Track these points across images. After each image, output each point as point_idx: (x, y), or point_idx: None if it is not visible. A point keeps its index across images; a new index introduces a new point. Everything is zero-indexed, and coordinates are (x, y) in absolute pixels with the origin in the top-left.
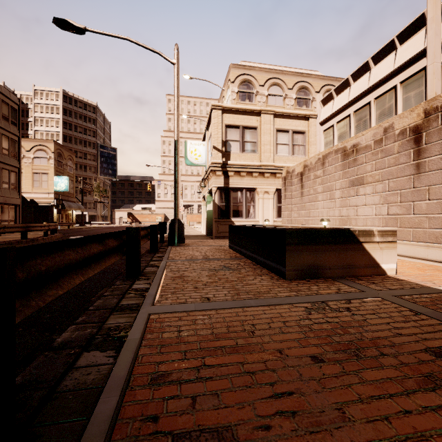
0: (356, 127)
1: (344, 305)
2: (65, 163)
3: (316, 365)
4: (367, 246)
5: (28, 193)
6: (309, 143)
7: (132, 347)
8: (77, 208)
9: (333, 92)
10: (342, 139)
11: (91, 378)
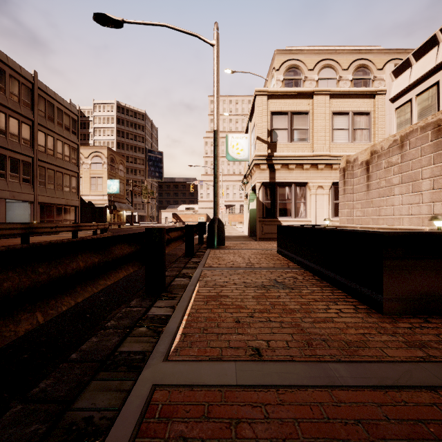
0: None
1: None
2: (117, 167)
3: None
4: None
5: (87, 196)
6: (376, 125)
7: None
8: (127, 208)
9: (411, 57)
10: (424, 116)
11: None
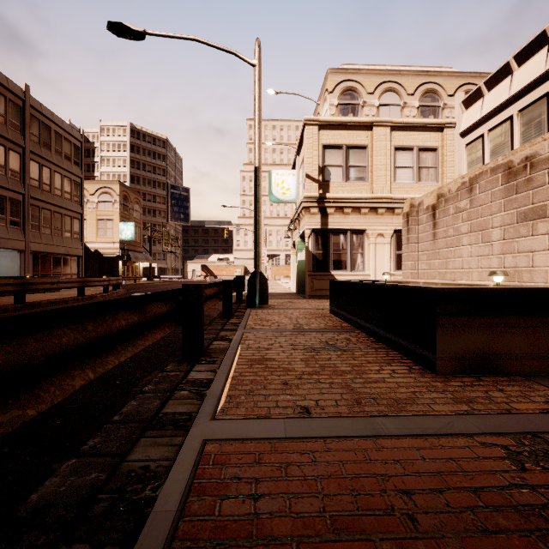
0: (523, 133)
1: None
2: (131, 207)
3: None
4: None
5: (92, 243)
6: (444, 163)
7: (157, 542)
8: (144, 259)
9: (483, 86)
10: (497, 154)
11: None
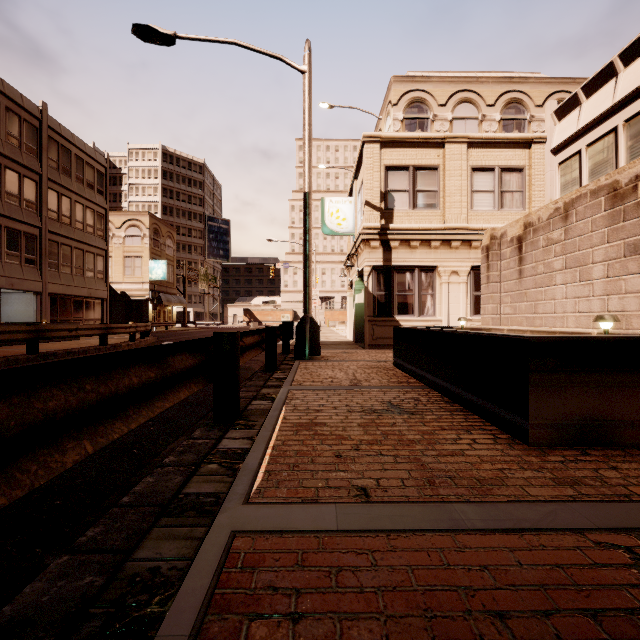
0: (631, 148)
1: None
2: (163, 242)
3: None
4: None
5: (119, 284)
6: (532, 186)
7: None
8: (177, 302)
9: (580, 92)
10: (598, 174)
11: None
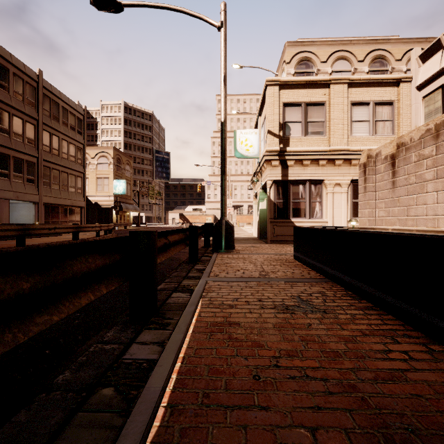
0: None
1: None
2: (123, 167)
3: None
4: None
5: (93, 197)
6: (400, 116)
7: None
8: (133, 209)
9: (443, 37)
10: None
11: None
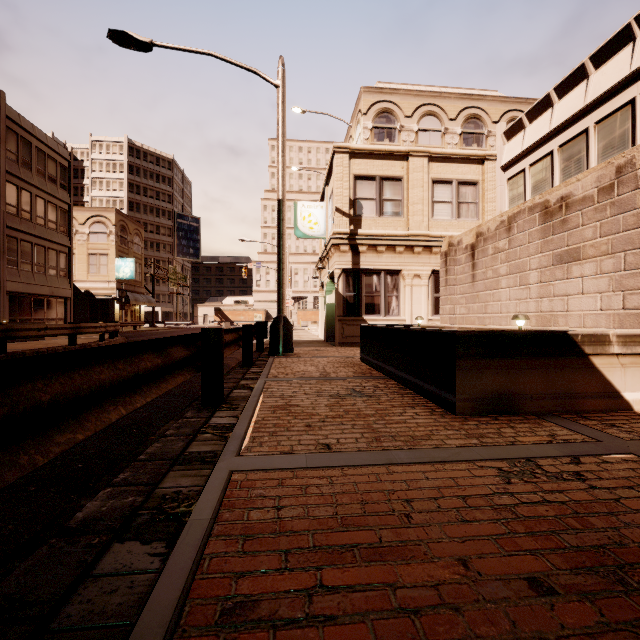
0: (563, 170)
1: (569, 467)
2: (130, 239)
3: (542, 602)
4: (598, 361)
5: (82, 282)
6: (485, 199)
7: (196, 537)
8: (146, 302)
9: (524, 117)
10: (538, 191)
11: (115, 601)
